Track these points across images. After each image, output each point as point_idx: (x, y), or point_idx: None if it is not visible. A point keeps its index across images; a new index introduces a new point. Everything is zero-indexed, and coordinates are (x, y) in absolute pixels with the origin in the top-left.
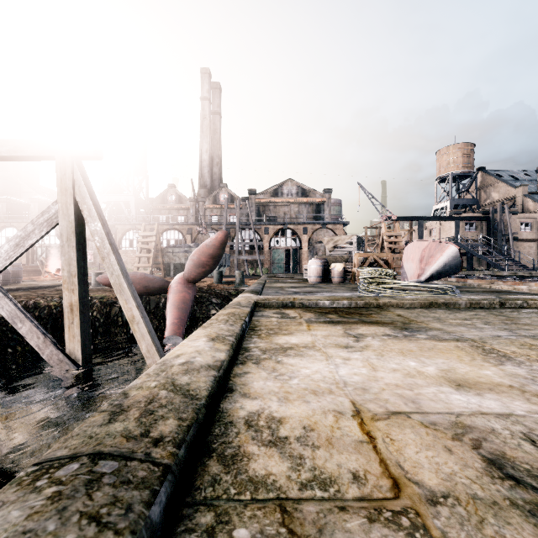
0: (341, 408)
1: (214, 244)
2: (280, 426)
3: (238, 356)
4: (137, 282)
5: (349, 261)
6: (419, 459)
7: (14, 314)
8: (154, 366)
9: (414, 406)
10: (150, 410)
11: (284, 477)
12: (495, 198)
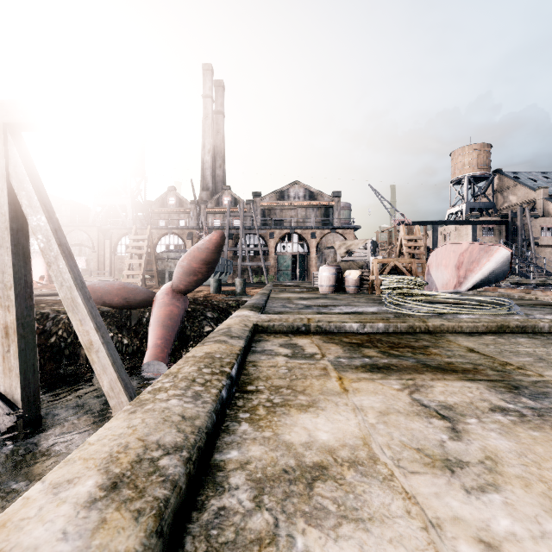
0: None
1: (208, 247)
2: None
3: (187, 519)
4: (114, 294)
5: (364, 267)
6: None
7: None
8: None
9: None
10: None
11: None
12: (513, 202)
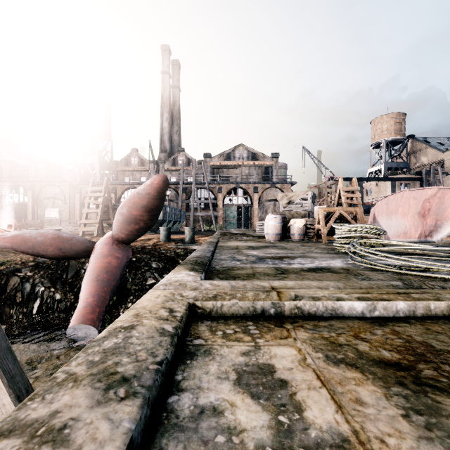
0: None
1: (149, 192)
2: None
3: None
4: (48, 243)
5: (306, 216)
6: None
7: None
8: None
9: None
10: None
11: None
12: (424, 162)
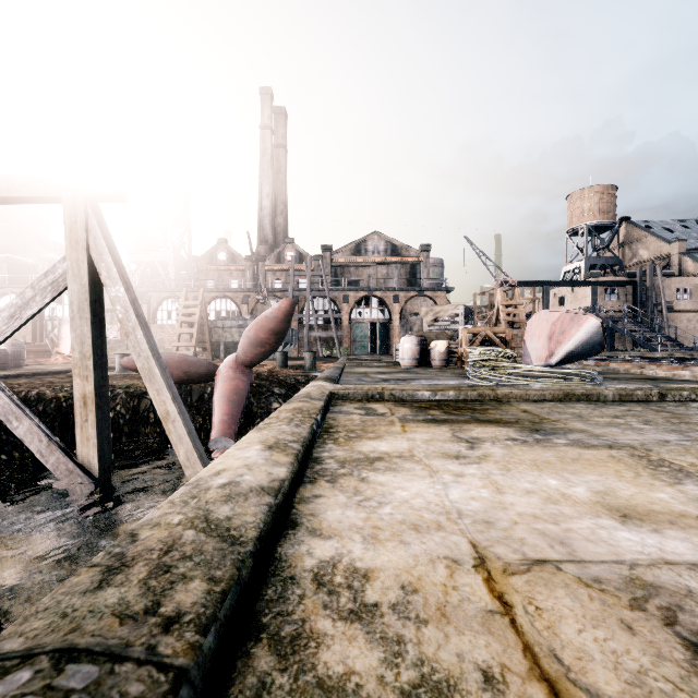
0: (457, 554)
1: (277, 315)
2: (366, 585)
3: (305, 470)
4: (174, 367)
5: (454, 338)
6: (584, 644)
7: (8, 409)
8: (182, 489)
9: (565, 550)
10: (165, 565)
11: (374, 678)
12: (643, 257)
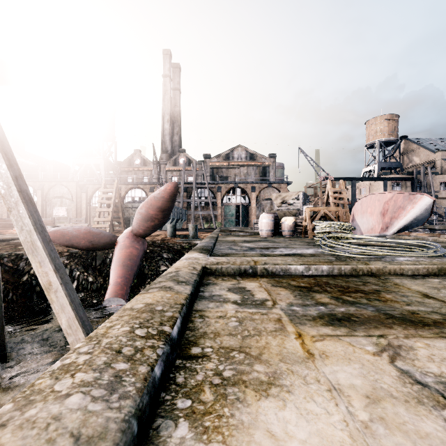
0: None
1: (163, 196)
2: None
3: None
4: (81, 237)
5: (297, 215)
6: None
7: None
8: None
9: None
10: None
11: None
12: (416, 162)
